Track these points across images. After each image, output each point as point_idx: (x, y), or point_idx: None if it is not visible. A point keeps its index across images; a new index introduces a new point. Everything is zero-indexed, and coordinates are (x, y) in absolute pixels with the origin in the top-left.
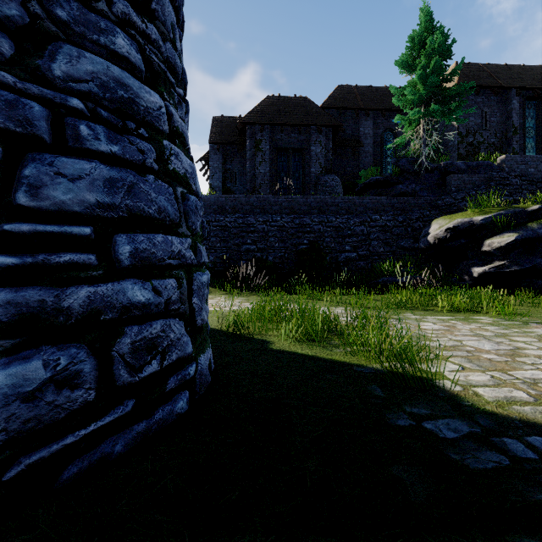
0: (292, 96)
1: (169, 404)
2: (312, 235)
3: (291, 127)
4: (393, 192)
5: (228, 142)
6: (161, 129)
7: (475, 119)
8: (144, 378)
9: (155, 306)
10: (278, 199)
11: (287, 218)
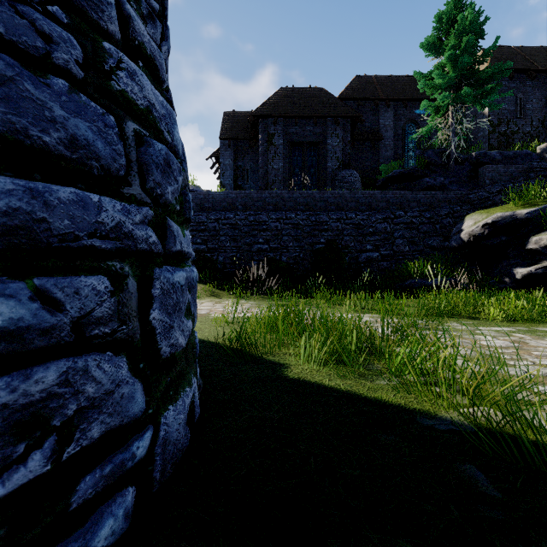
0: (307, 88)
1: (77, 536)
2: (329, 233)
3: (306, 119)
4: (419, 186)
5: (239, 138)
6: (104, 28)
7: (508, 107)
8: (3, 497)
9: (40, 332)
10: (292, 195)
11: (302, 215)
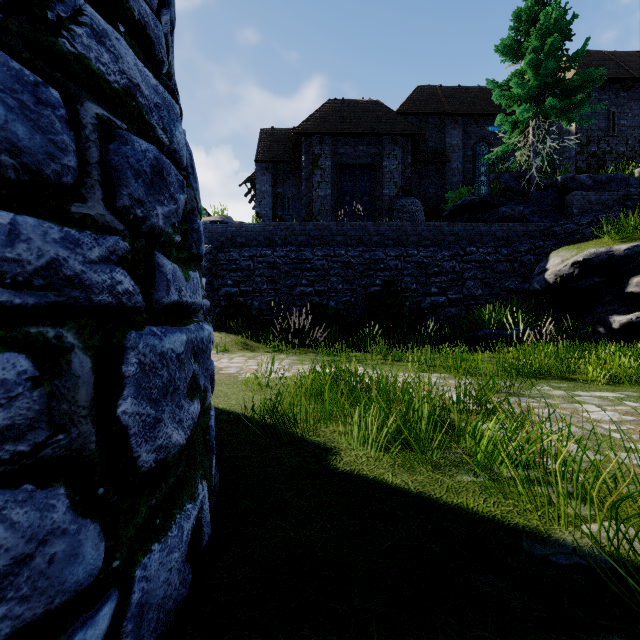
0: (359, 100)
1: None
2: (386, 273)
3: (358, 137)
4: (493, 217)
5: (279, 160)
6: None
7: (599, 123)
8: None
9: None
10: (342, 227)
11: (354, 252)
